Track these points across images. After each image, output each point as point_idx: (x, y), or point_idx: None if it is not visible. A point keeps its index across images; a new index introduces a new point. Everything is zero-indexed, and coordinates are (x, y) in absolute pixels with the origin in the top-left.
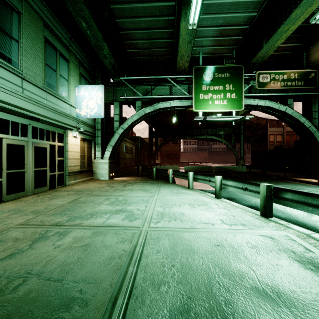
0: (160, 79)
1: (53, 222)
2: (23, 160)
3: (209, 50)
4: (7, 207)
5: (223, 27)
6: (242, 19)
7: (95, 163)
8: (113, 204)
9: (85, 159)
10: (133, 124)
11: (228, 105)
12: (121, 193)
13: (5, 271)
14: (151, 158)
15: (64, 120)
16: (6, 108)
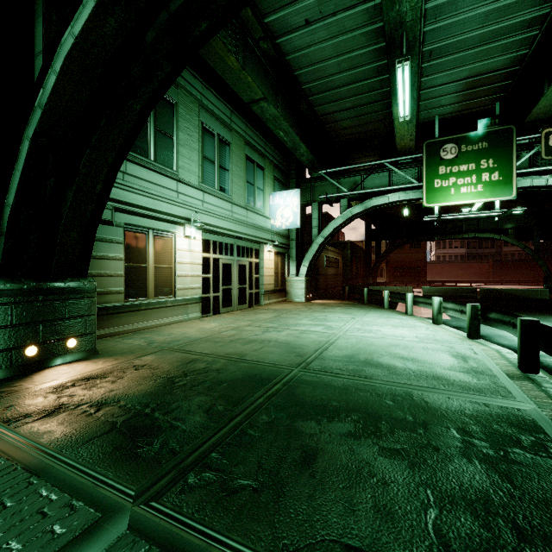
0: (374, 164)
1: (268, 326)
2: (231, 278)
3: (454, 108)
4: (227, 316)
5: (471, 78)
6: (503, 62)
7: (290, 281)
8: (313, 320)
9: (278, 277)
10: (337, 230)
11: (484, 193)
12: (321, 314)
13: (258, 339)
14: (368, 275)
15: (260, 234)
16: (223, 233)
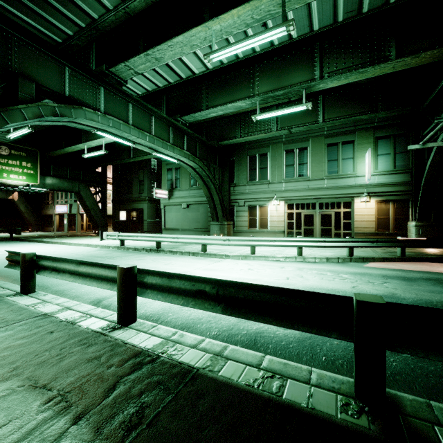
0: None
1: None
2: (313, 222)
3: None
4: None
5: None
6: None
7: (408, 226)
8: None
9: (390, 222)
10: None
11: None
12: None
13: None
14: None
15: (346, 191)
16: (300, 198)
